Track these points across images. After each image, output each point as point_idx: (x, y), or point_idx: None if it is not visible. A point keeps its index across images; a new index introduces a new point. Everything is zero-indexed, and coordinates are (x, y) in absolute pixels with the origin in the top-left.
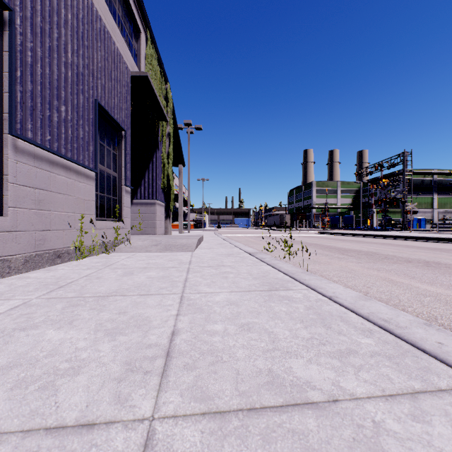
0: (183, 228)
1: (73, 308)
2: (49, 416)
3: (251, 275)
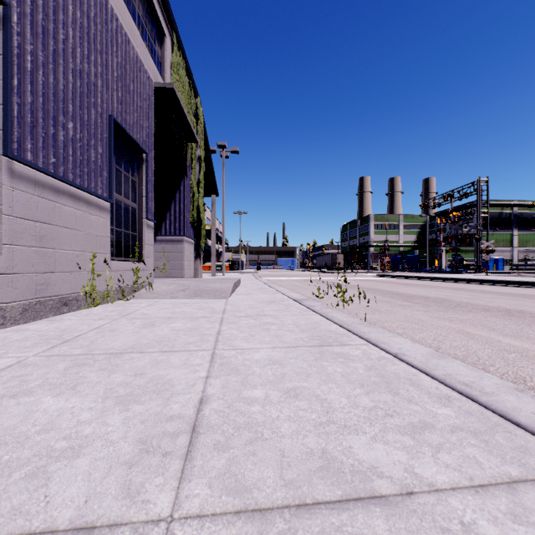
0: (217, 270)
1: (79, 369)
2: (35, 515)
3: (298, 327)
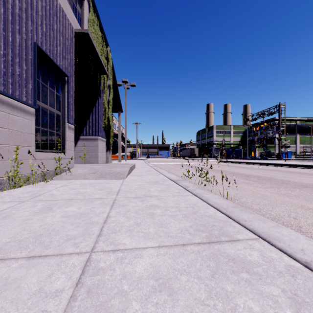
0: (123, 158)
1: None
2: None
3: (180, 211)
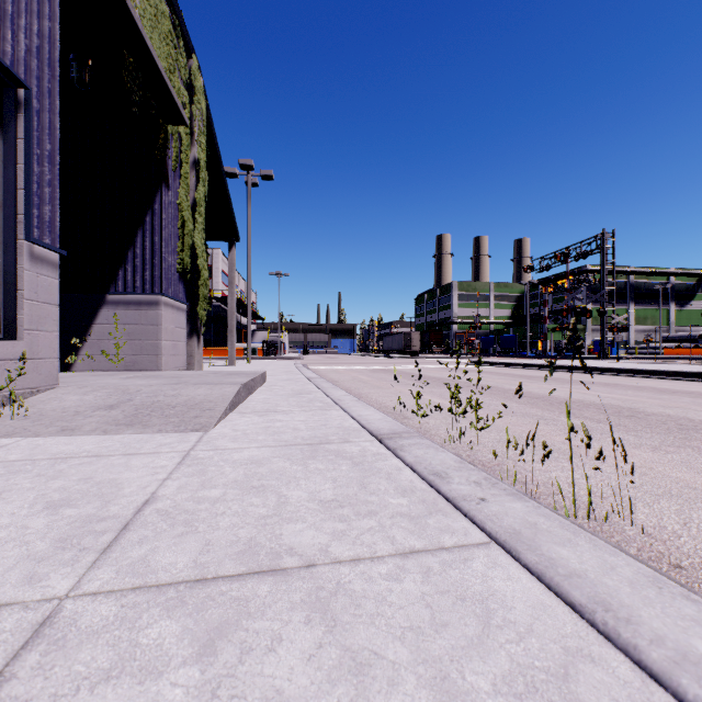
0: (245, 355)
1: None
2: None
3: None
